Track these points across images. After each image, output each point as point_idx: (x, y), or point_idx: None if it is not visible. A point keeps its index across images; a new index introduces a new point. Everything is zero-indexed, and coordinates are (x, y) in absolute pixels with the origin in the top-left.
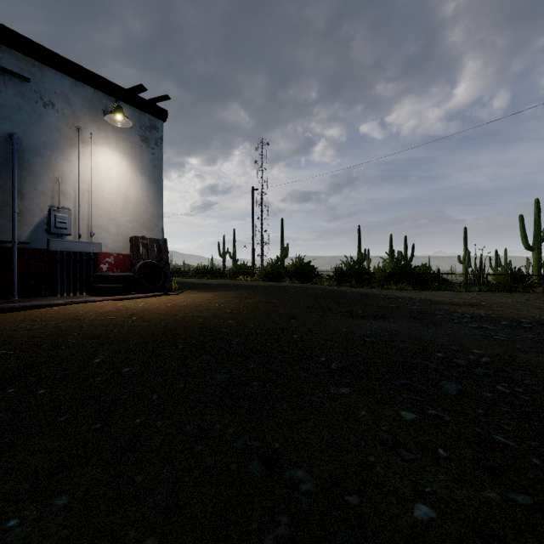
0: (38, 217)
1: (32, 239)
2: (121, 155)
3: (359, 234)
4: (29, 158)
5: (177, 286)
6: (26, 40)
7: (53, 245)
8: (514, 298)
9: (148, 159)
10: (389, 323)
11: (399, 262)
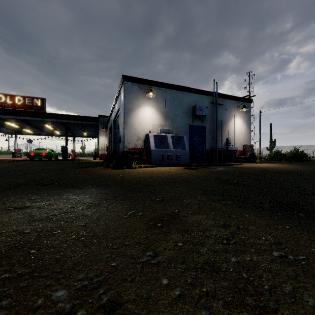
0: (224, 141)
1: (223, 147)
2: (240, 118)
3: None
4: (223, 125)
5: (258, 161)
6: (223, 94)
7: (228, 148)
8: None
9: (246, 118)
10: None
11: None
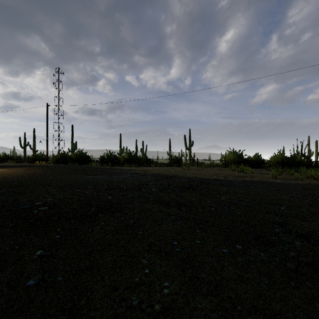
0: None
1: None
2: None
3: (121, 138)
4: None
5: None
6: None
7: None
8: (168, 168)
9: None
10: (97, 176)
11: (131, 153)
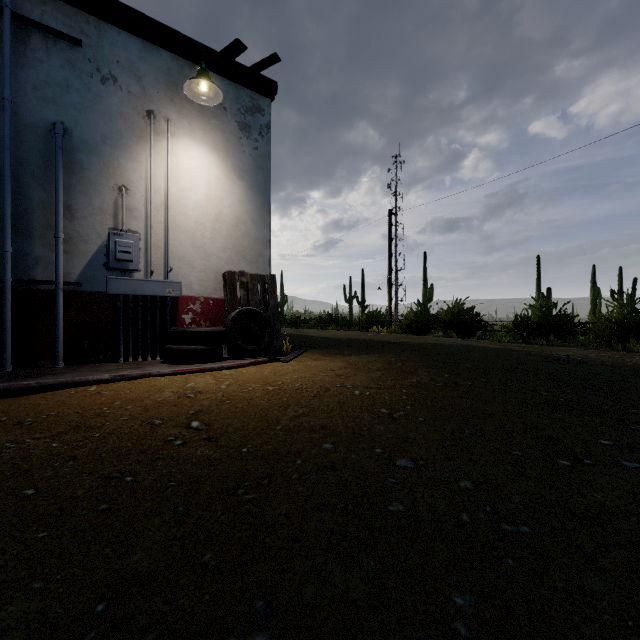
0: (94, 245)
1: (86, 277)
2: (211, 151)
3: (539, 267)
4: (81, 159)
5: (289, 347)
6: None
7: (113, 285)
8: None
9: (249, 156)
10: None
11: None
